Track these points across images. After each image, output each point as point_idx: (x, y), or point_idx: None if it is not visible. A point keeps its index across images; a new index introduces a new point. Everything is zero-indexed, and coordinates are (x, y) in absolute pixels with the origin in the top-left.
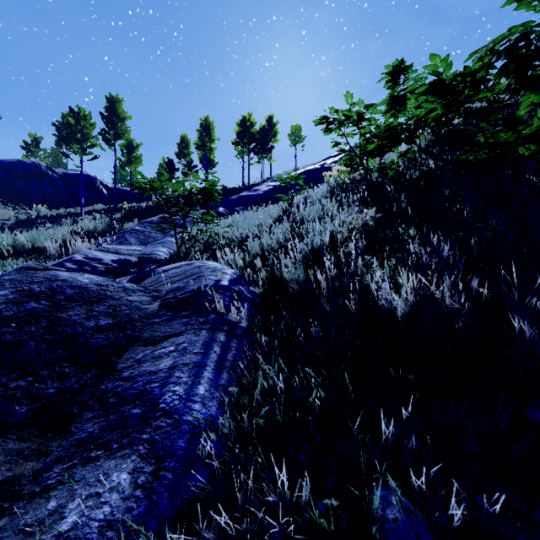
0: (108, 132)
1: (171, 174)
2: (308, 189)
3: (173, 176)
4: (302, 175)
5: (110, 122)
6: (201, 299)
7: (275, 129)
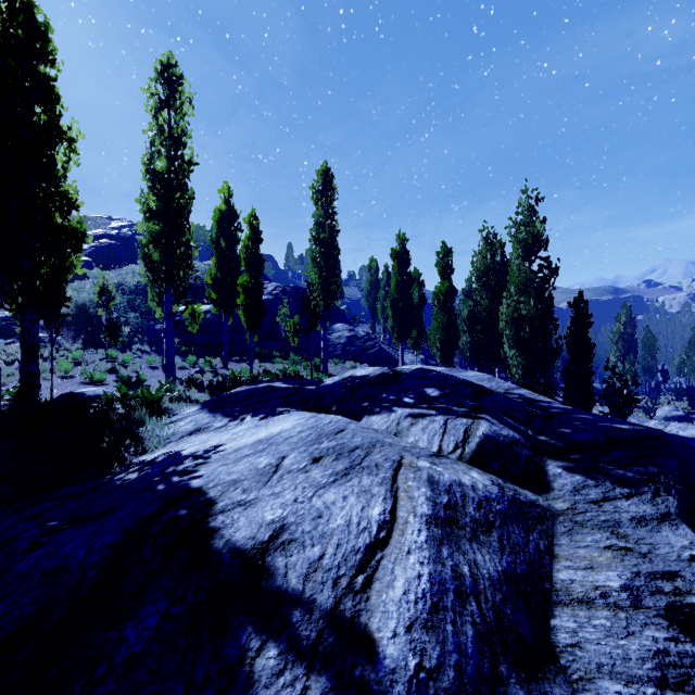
0: None
1: None
2: None
3: None
4: None
5: None
6: None
7: None
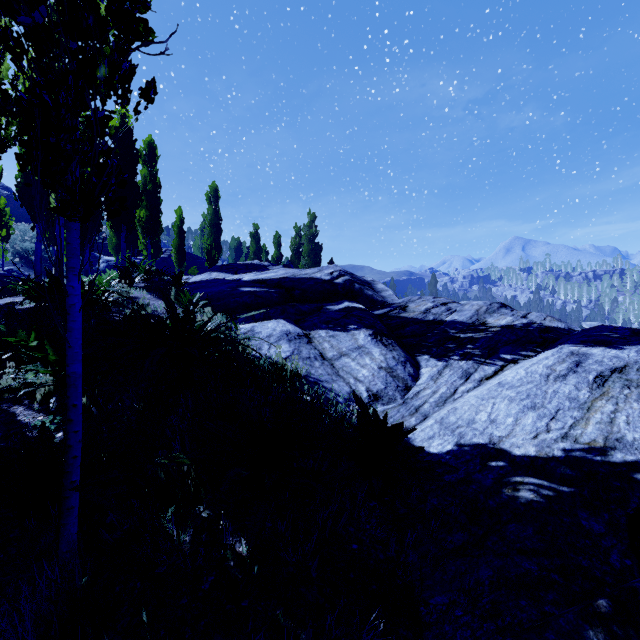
0: None
1: None
2: None
3: None
4: None
5: None
6: None
7: None
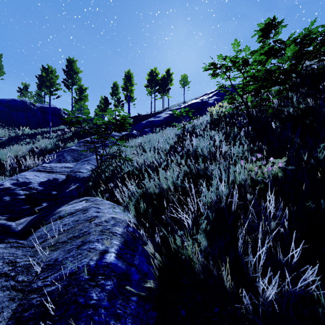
0: (67, 80)
1: (106, 106)
2: (193, 115)
3: (107, 108)
4: (189, 106)
5: (68, 75)
6: (69, 304)
7: (171, 77)
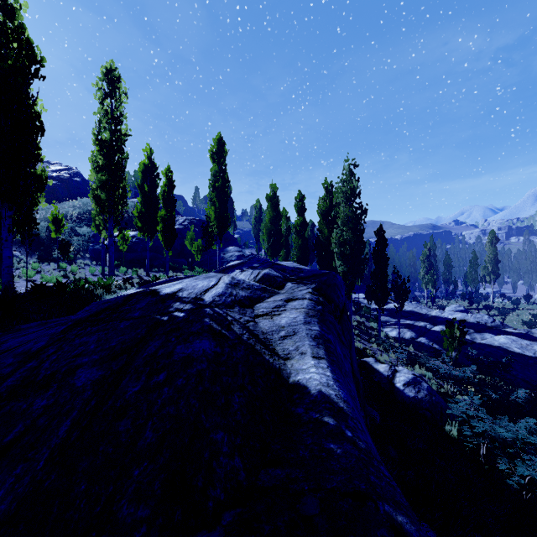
0: None
1: None
2: None
3: None
4: None
5: None
6: None
7: None
